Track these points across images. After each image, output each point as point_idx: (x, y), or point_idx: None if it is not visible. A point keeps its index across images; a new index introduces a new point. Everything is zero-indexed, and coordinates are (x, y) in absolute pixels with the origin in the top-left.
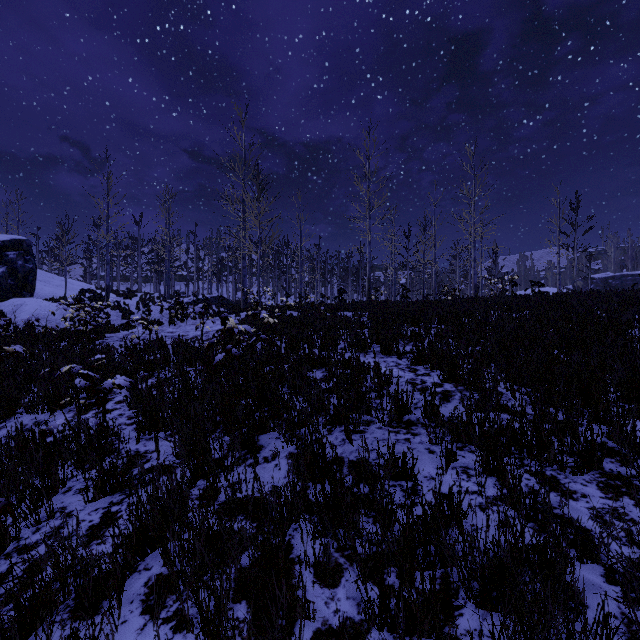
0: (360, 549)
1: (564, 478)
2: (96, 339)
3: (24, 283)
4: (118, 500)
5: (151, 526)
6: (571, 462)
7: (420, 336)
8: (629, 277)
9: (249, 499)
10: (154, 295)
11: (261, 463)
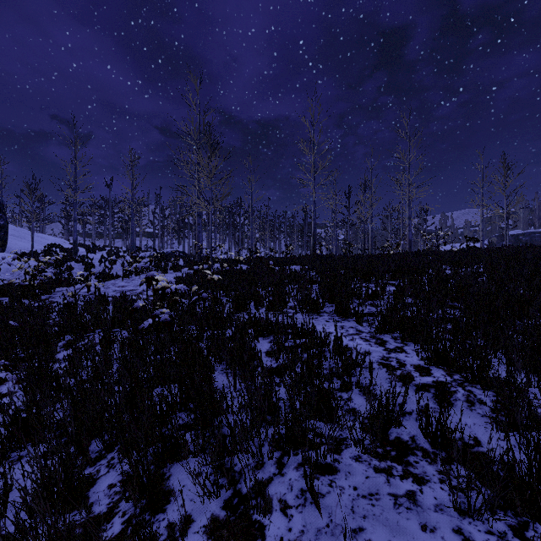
0: None
1: None
2: (44, 294)
3: None
4: None
5: None
6: None
7: (377, 295)
8: (537, 234)
9: None
10: (122, 249)
11: None
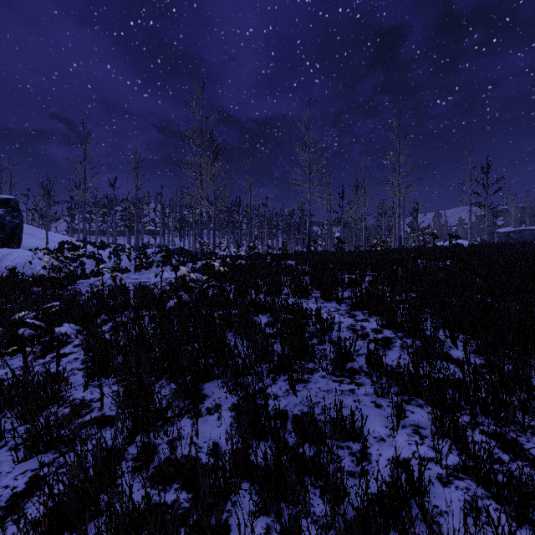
0: (307, 534)
1: (526, 442)
2: (68, 285)
3: (12, 236)
4: (50, 460)
5: (68, 506)
6: (534, 425)
7: (356, 283)
8: (528, 231)
9: (185, 464)
10: (126, 246)
11: (204, 415)
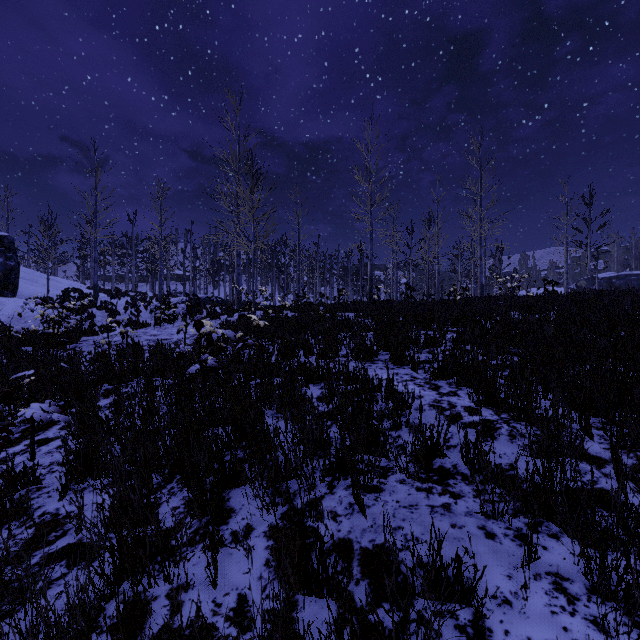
0: None
1: None
2: (69, 343)
3: (5, 282)
4: None
5: None
6: None
7: (435, 342)
8: (633, 277)
9: None
10: (148, 295)
11: (227, 544)
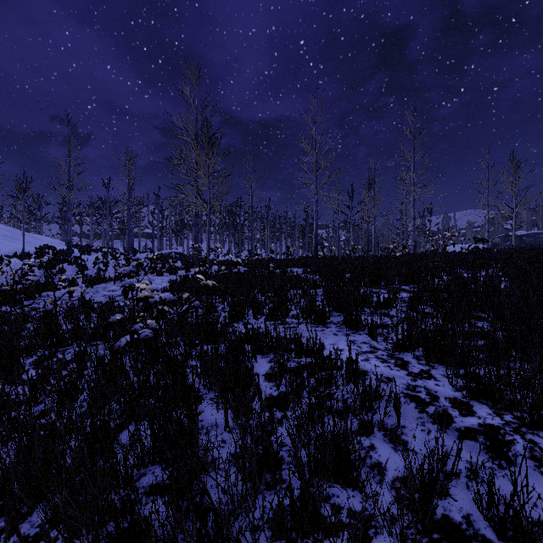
0: None
1: None
2: (27, 299)
3: None
4: None
5: None
6: None
7: (389, 303)
8: (541, 235)
9: None
10: (119, 251)
11: None
